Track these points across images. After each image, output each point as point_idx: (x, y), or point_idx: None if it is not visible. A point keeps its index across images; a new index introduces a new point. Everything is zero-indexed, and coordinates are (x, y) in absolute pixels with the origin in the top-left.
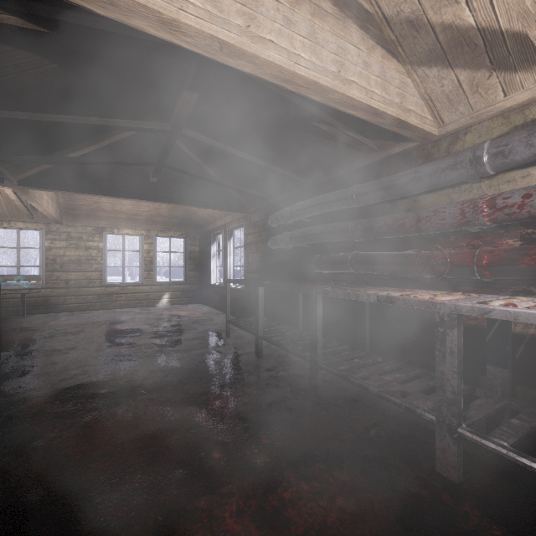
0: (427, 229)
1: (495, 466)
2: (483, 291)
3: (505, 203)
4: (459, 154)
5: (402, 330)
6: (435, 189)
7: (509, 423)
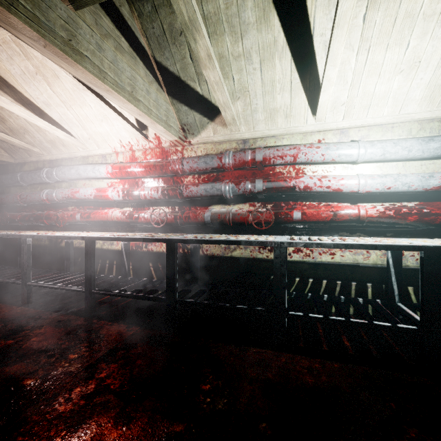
0: (6, 203)
1: (4, 289)
2: (29, 230)
3: (23, 197)
4: (13, 174)
5: (6, 251)
6: (16, 185)
7: (5, 272)
